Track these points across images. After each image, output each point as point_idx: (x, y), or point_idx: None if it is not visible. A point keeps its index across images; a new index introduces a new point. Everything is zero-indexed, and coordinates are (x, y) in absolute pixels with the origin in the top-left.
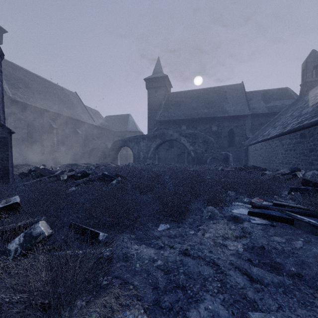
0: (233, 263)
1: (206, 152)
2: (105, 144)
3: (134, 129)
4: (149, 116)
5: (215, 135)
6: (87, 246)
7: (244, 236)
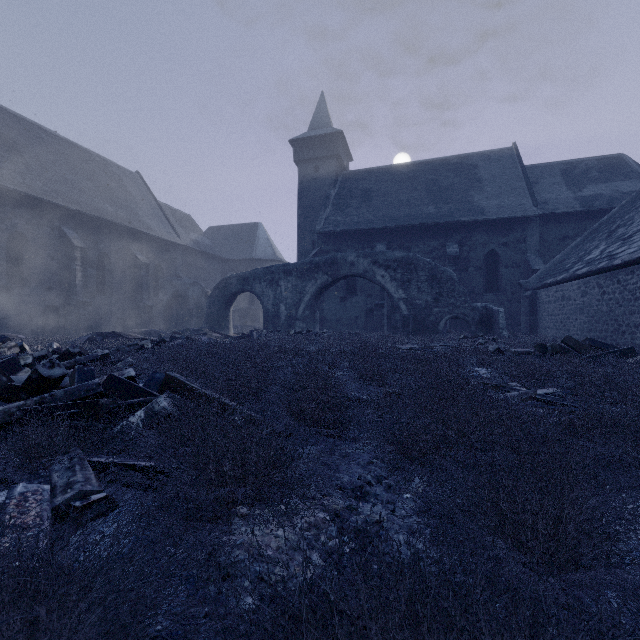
0: None
1: (437, 304)
2: (201, 287)
3: (269, 256)
4: (301, 224)
5: (455, 264)
6: None
7: None
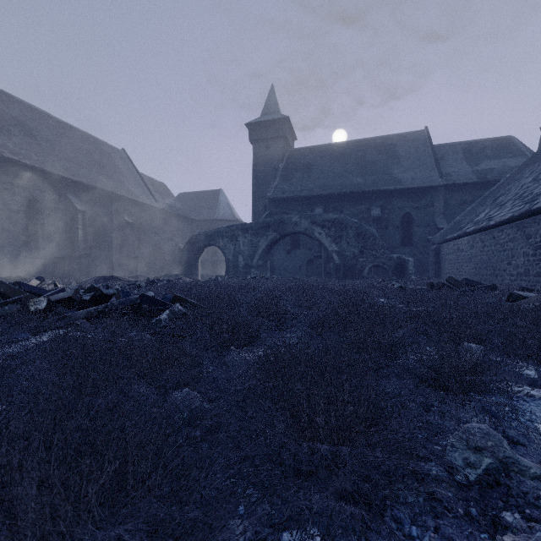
0: None
1: (362, 255)
2: (175, 242)
3: (228, 217)
4: (255, 191)
5: (377, 224)
6: None
7: None
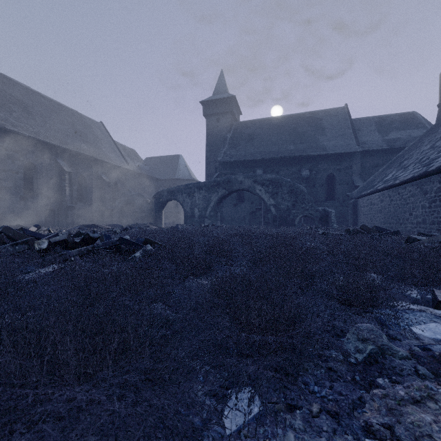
0: None
1: (294, 207)
2: (143, 197)
3: (186, 177)
4: (208, 156)
5: (306, 183)
6: None
7: None
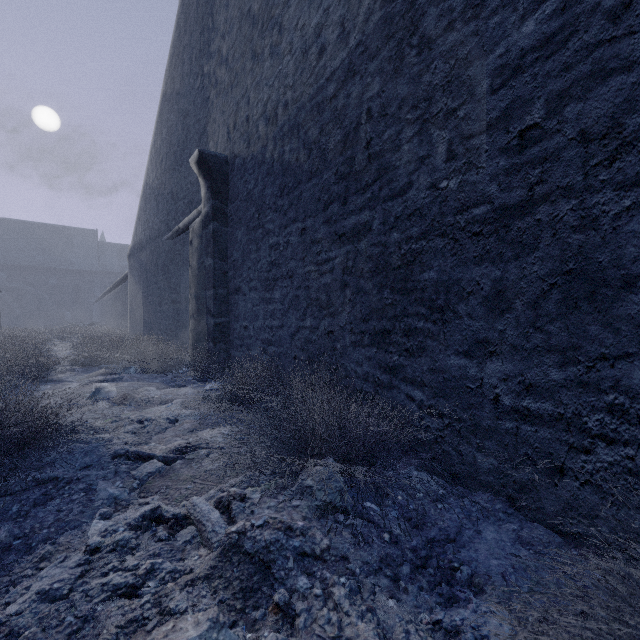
0: None
1: (38, 310)
2: None
3: None
4: None
5: (54, 290)
6: None
7: None
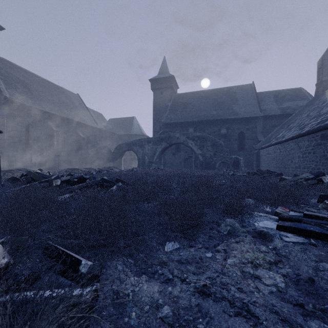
0: (277, 311)
1: (215, 156)
2: (108, 148)
3: (139, 133)
4: (154, 118)
5: (224, 138)
6: (54, 288)
7: (280, 262)
